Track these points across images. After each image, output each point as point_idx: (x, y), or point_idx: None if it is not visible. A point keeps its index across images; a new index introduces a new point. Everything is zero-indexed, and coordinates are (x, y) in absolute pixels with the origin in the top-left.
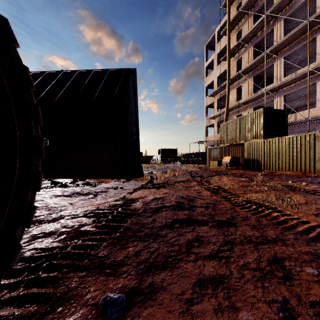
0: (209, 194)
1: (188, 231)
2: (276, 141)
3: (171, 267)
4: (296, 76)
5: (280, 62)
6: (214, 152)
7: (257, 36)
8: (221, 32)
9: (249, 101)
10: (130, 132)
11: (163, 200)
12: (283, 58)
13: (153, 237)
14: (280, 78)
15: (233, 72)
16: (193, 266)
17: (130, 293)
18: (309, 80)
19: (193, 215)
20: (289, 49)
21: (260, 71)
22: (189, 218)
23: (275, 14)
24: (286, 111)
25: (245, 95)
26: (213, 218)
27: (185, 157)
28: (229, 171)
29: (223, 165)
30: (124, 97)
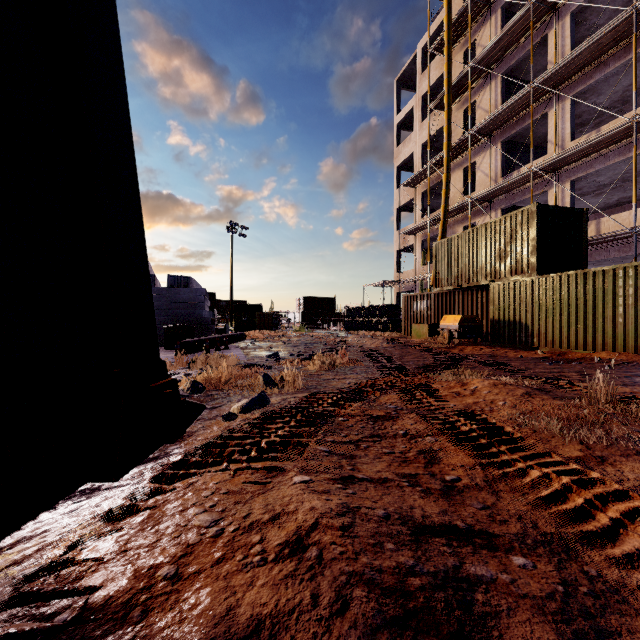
0: (476, 471)
1: None
2: (569, 280)
3: None
4: (604, 135)
5: (563, 109)
6: (419, 304)
7: (511, 53)
8: (432, 46)
9: (494, 194)
10: None
11: None
12: (570, 99)
13: None
14: (562, 143)
15: (456, 133)
16: None
17: None
18: (636, 143)
19: None
20: (583, 79)
21: (517, 129)
22: None
23: (553, 3)
24: (586, 213)
25: (482, 183)
26: None
27: (354, 315)
28: (456, 348)
29: (442, 334)
30: None
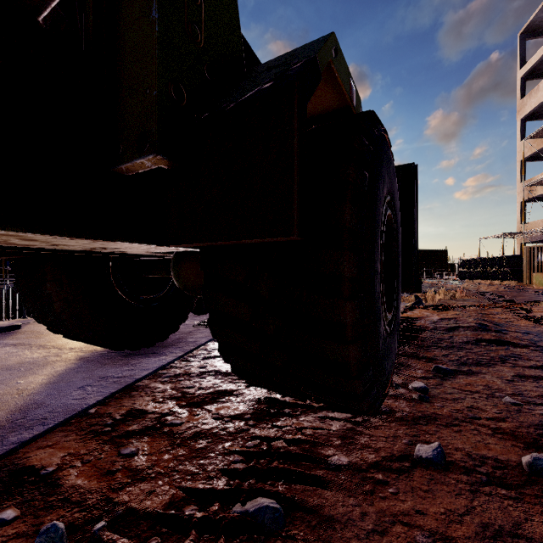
0: (530, 325)
1: (500, 349)
2: None
3: (485, 366)
4: None
5: None
6: None
7: None
8: None
9: None
10: (415, 241)
11: (456, 320)
12: None
13: (456, 348)
14: None
15: None
16: (510, 369)
17: (453, 371)
18: None
19: (505, 337)
20: None
21: None
22: (499, 340)
23: None
24: None
25: None
26: (536, 343)
27: (469, 266)
28: None
29: None
30: (412, 206)
